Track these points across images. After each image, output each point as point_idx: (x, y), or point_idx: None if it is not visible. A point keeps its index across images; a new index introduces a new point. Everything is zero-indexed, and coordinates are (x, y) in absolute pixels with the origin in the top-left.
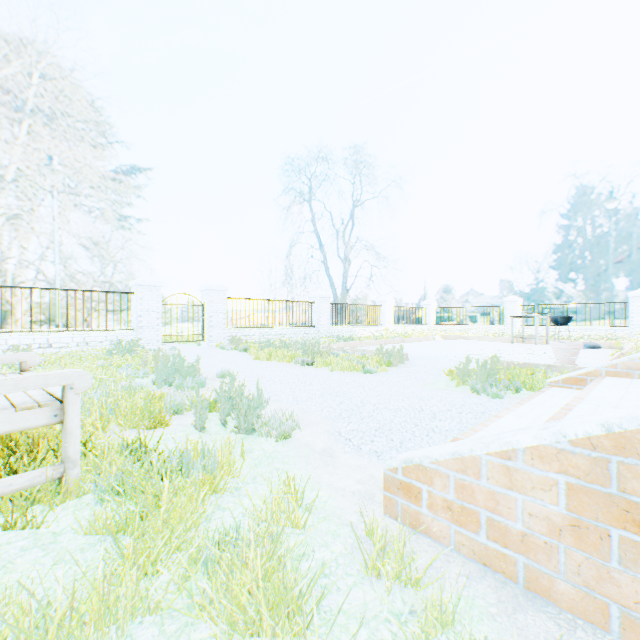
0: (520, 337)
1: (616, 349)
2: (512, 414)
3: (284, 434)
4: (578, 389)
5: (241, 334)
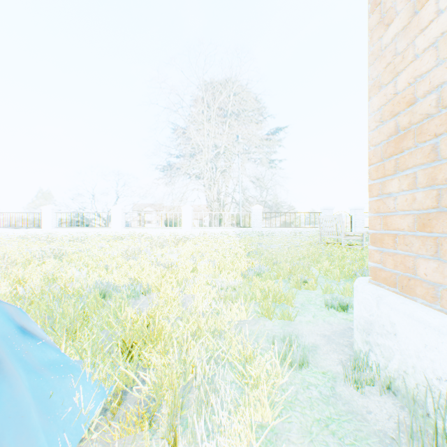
0: None
1: None
2: None
3: None
4: None
5: None
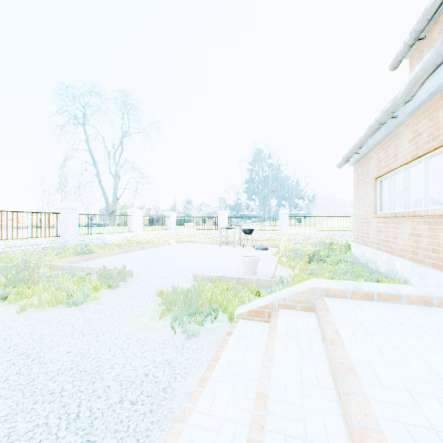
0: (225, 242)
1: (275, 247)
2: (184, 438)
3: None
4: (259, 320)
5: None
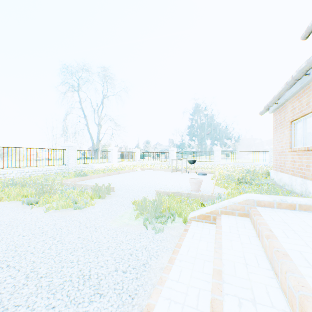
0: (175, 169)
1: (212, 174)
2: (163, 296)
3: None
4: (206, 222)
5: None
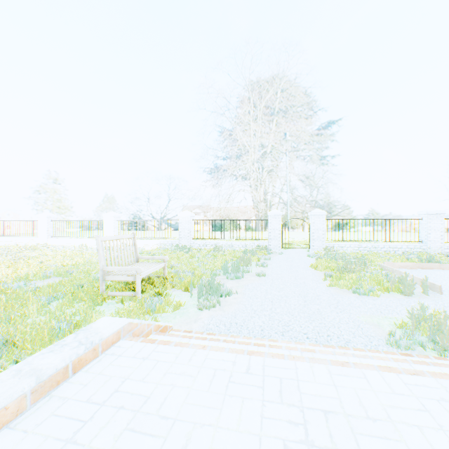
0: None
1: None
2: (287, 344)
3: (200, 307)
4: None
5: (337, 245)
